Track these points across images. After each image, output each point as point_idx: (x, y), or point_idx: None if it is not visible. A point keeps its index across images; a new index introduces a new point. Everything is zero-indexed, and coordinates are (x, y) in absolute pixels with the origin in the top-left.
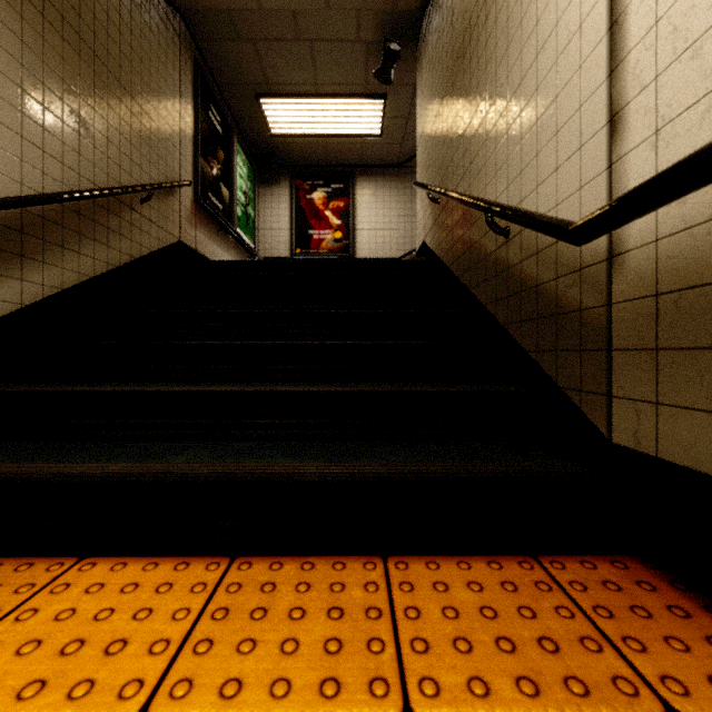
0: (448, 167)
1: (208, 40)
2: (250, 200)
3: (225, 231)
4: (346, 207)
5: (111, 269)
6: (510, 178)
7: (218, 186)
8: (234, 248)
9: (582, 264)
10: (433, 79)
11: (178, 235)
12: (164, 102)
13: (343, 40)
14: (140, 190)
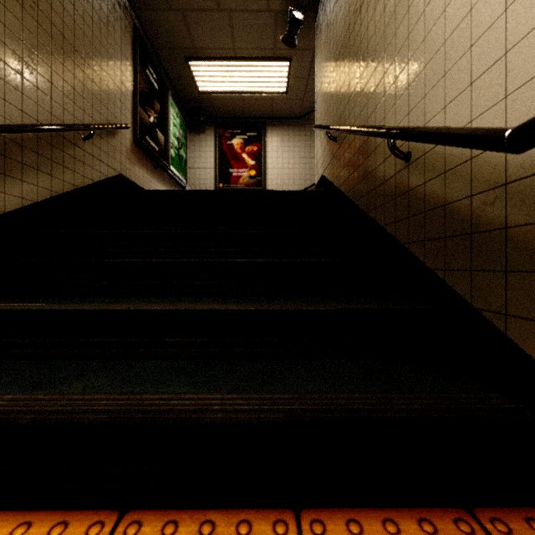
0: (346, 108)
1: (145, 10)
2: (183, 145)
3: (161, 168)
4: (259, 151)
5: (55, 196)
6: (411, 105)
7: (155, 131)
8: (168, 182)
9: (508, 178)
10: (331, 37)
11: (119, 169)
12: (105, 58)
13: (256, 10)
14: (81, 129)
